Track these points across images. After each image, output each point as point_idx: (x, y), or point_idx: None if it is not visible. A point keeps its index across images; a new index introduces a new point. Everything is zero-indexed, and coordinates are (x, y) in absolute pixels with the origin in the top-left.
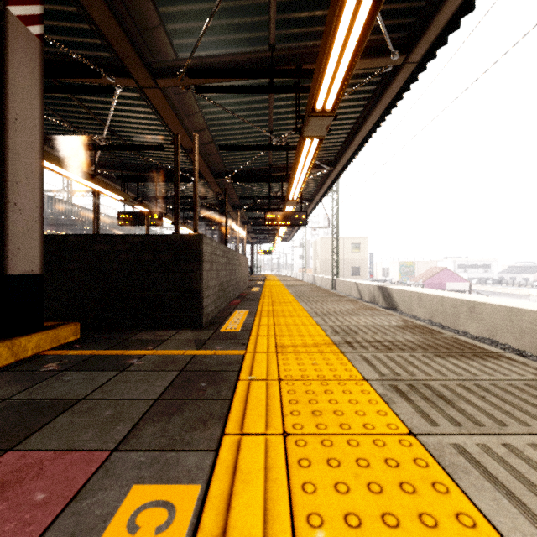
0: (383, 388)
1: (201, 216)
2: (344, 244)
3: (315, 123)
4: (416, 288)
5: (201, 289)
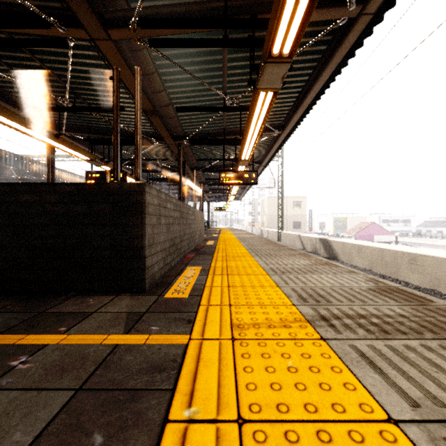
0: None
1: (164, 177)
2: (287, 202)
3: (270, 72)
4: (355, 240)
5: (144, 247)
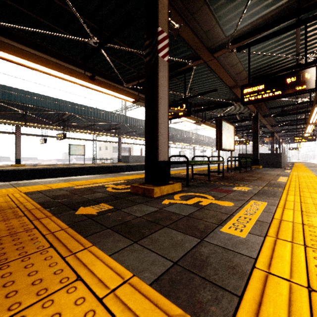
0: (311, 170)
1: None
2: None
3: (310, 124)
4: None
5: (281, 162)
